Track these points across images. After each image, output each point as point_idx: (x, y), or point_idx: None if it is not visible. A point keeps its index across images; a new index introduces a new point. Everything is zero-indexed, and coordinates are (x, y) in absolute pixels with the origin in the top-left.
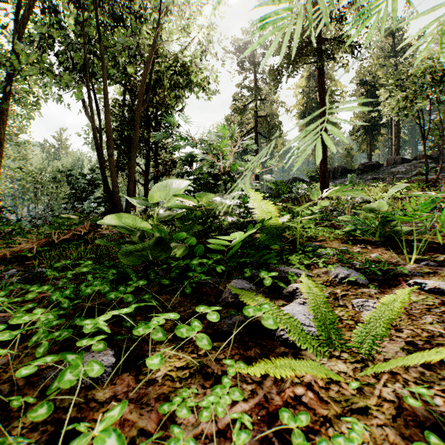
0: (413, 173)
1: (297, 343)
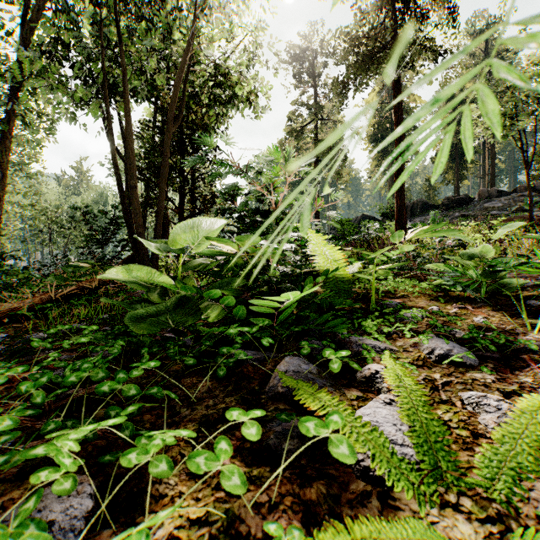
0: (512, 209)
1: (387, 482)
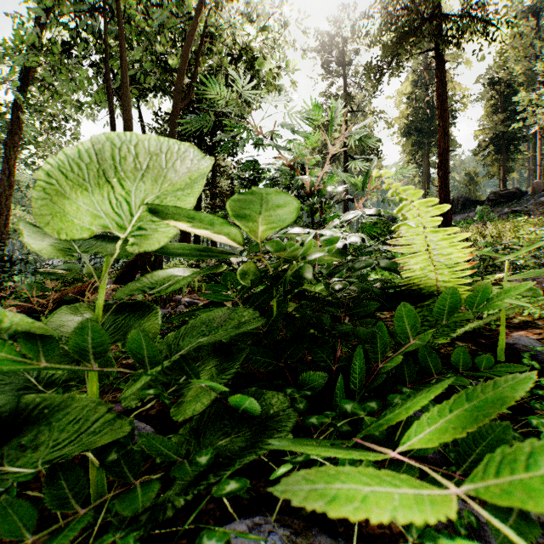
0: None
1: None
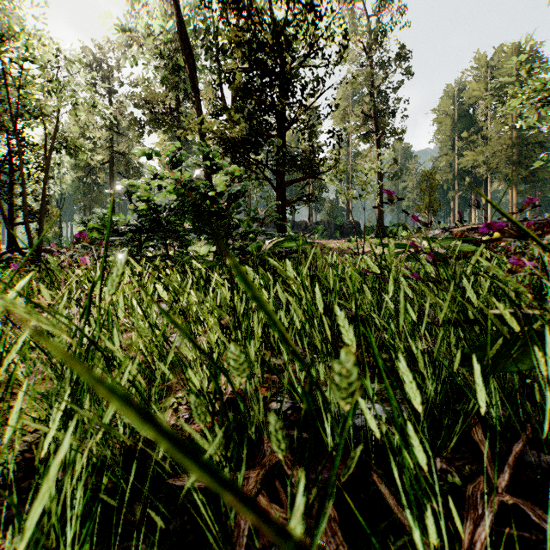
0: None
1: None
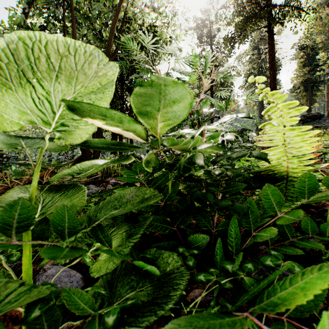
0: None
1: None
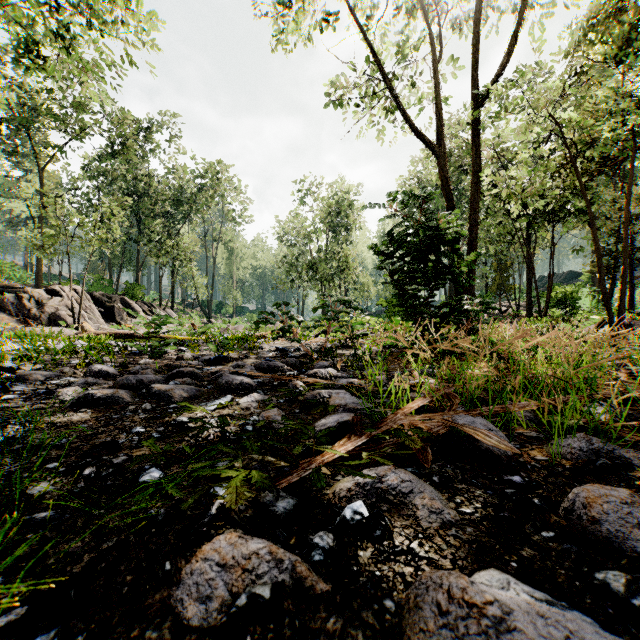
0: None
1: None
